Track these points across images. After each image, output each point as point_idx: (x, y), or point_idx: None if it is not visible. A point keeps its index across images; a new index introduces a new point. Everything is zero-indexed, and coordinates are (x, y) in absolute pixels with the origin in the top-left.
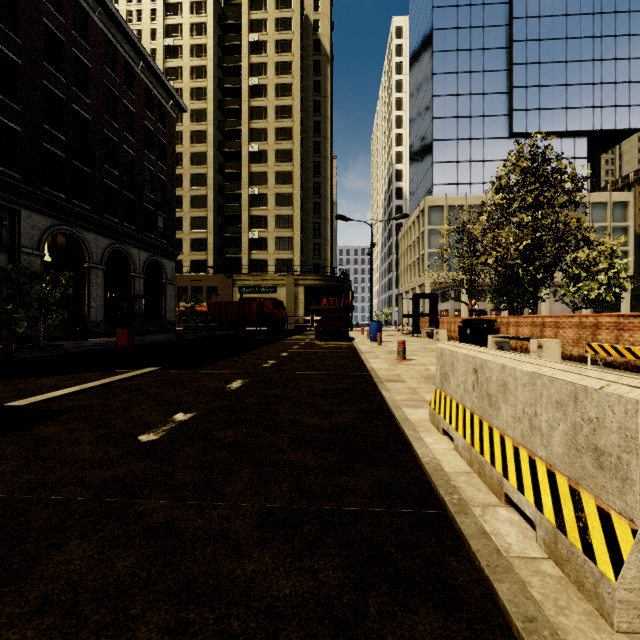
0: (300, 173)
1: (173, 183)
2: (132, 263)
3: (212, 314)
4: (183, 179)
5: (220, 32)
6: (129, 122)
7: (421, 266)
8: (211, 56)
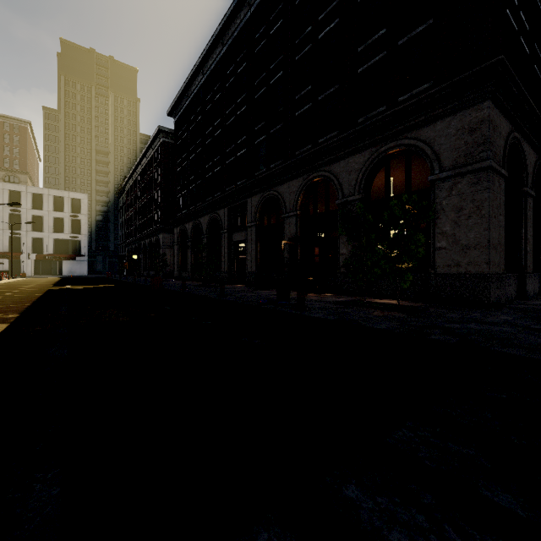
0: None
1: None
2: (336, 187)
3: None
4: None
5: None
6: None
7: None
8: None
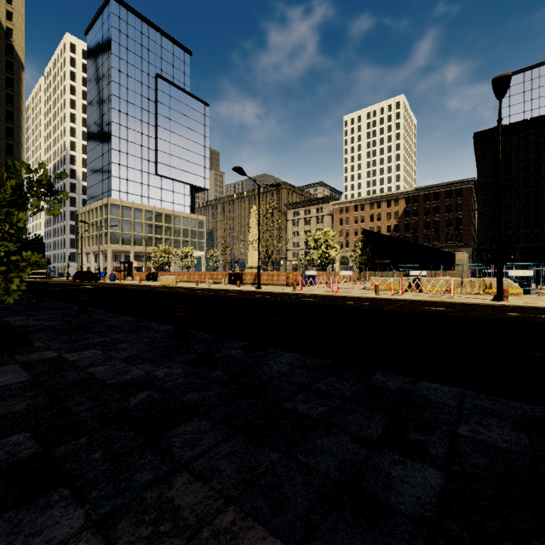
0: None
1: None
2: None
3: None
4: None
5: None
6: None
7: (104, 239)
8: None
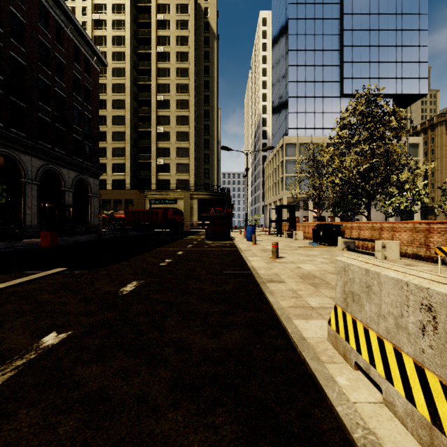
0: (194, 117)
1: (97, 120)
2: (62, 180)
3: (128, 219)
4: (107, 119)
5: (135, 12)
6: (60, 70)
7: (280, 186)
8: (128, 29)
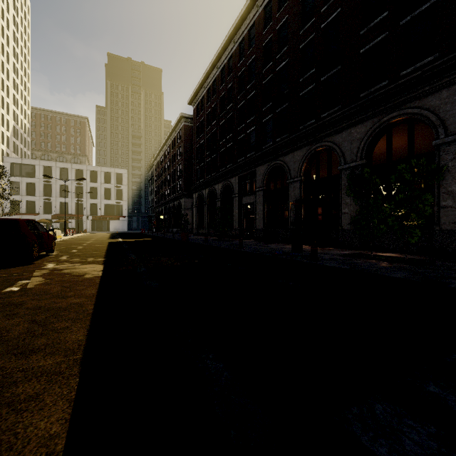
0: None
1: None
2: (338, 155)
3: None
4: None
5: None
6: None
7: None
8: None
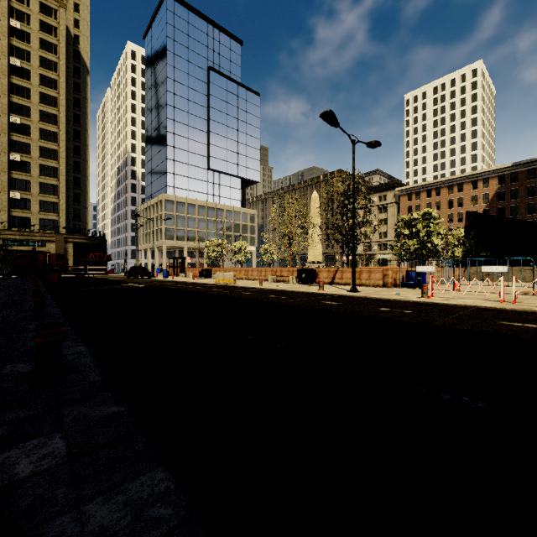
0: (64, 153)
1: None
2: None
3: None
4: None
5: None
6: None
7: (160, 235)
8: None
